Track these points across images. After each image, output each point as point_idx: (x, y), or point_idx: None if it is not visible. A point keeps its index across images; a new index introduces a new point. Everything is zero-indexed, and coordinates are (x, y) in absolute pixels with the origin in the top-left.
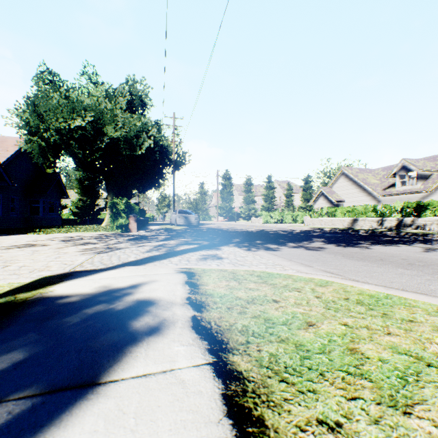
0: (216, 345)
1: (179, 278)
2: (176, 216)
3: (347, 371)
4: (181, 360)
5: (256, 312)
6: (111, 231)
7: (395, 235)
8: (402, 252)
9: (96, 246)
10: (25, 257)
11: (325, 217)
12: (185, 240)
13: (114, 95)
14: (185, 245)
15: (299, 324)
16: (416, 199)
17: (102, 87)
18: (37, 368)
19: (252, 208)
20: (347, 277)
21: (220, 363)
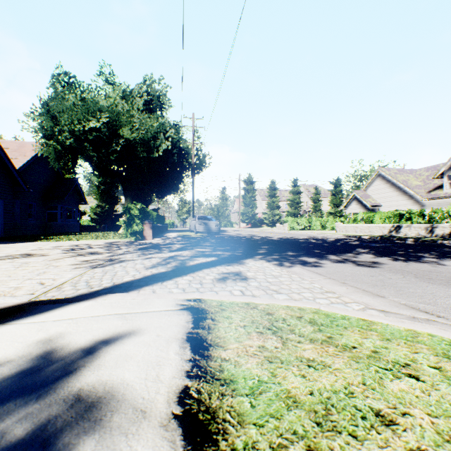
0: None
1: (179, 323)
2: (196, 222)
3: None
4: None
5: None
6: (126, 239)
7: None
8: None
9: (98, 256)
10: (4, 272)
11: (361, 224)
12: (201, 250)
13: (131, 95)
14: (200, 257)
15: None
16: None
17: (119, 87)
18: None
19: (277, 214)
20: None
21: None
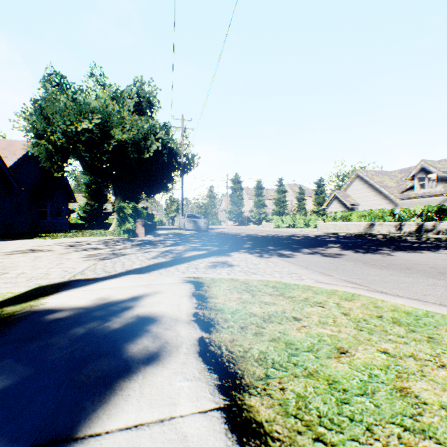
0: (228, 380)
1: (186, 289)
2: (185, 221)
3: (402, 424)
4: (184, 402)
5: (274, 333)
6: (118, 236)
7: (416, 240)
8: (428, 260)
9: (100, 251)
10: (26, 264)
11: (339, 222)
12: (193, 246)
13: (122, 97)
14: (193, 251)
15: (328, 351)
16: (436, 202)
17: (110, 89)
18: (1, 412)
19: (263, 212)
20: (373, 288)
21: (234, 409)
